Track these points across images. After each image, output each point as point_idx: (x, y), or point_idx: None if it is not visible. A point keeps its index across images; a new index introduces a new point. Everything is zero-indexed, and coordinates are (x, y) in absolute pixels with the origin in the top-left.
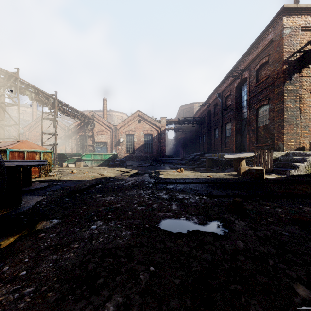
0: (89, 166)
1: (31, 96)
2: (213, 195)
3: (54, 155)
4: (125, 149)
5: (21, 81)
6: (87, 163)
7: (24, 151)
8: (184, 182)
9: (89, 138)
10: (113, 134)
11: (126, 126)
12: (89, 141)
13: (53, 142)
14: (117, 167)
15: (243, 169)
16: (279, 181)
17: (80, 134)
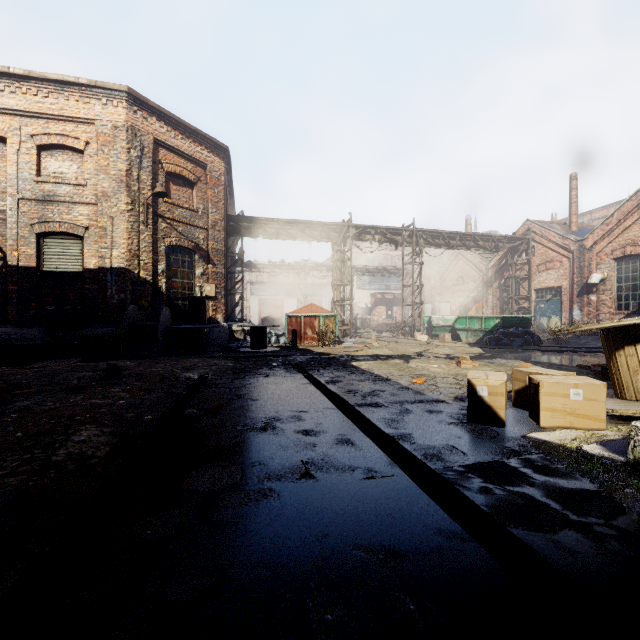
0: (461, 342)
1: (375, 240)
2: (206, 378)
3: (419, 319)
4: (611, 303)
5: (356, 227)
6: (461, 334)
7: (301, 316)
8: (303, 371)
9: (521, 283)
10: (574, 265)
11: (613, 234)
12: (522, 289)
13: (467, 296)
14: (464, 347)
15: (519, 380)
16: (442, 437)
17: (506, 275)
